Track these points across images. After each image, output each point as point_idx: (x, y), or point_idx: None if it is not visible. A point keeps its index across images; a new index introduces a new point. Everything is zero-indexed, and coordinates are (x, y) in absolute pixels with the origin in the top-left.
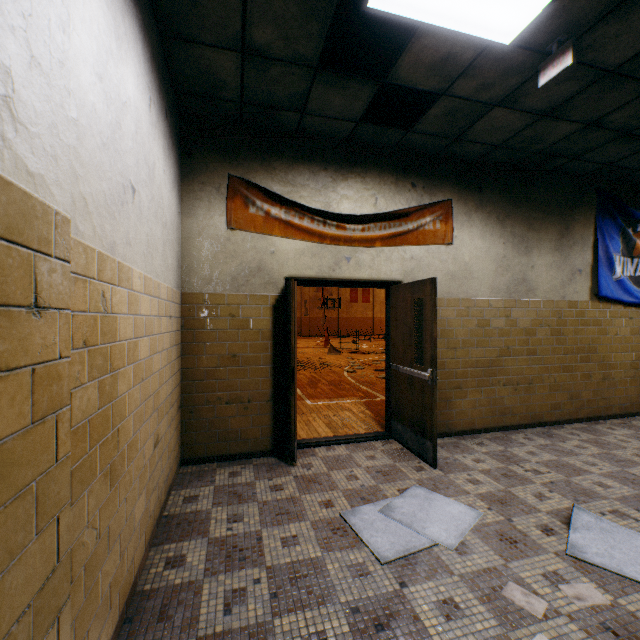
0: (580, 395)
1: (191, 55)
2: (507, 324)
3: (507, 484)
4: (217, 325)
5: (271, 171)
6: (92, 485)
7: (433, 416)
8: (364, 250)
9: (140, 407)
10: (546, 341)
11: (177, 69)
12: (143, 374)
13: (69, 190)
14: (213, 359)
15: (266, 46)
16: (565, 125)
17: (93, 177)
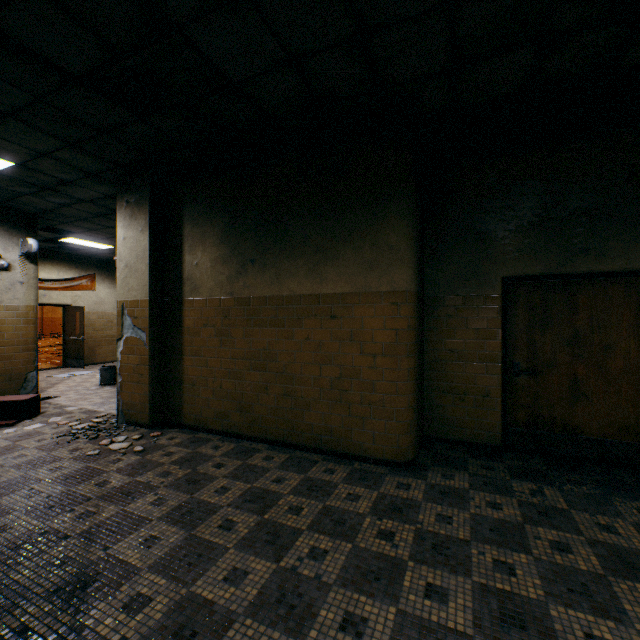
0: None
1: None
2: None
3: None
4: None
5: None
6: None
7: (84, 351)
8: (54, 292)
9: None
10: None
11: None
12: None
13: None
14: None
15: None
16: None
17: None
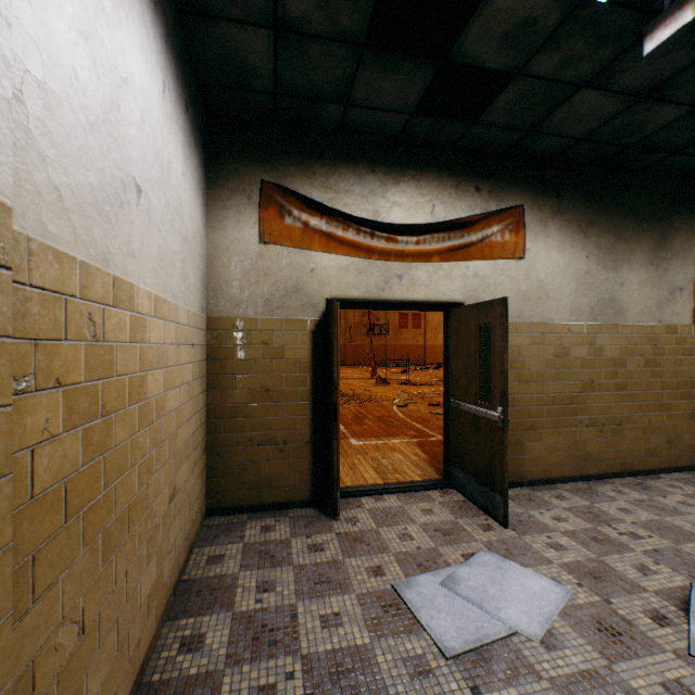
0: (681, 439)
1: (215, 35)
2: (591, 353)
3: (598, 551)
4: (248, 354)
5: (310, 175)
6: (71, 567)
7: (504, 465)
8: (419, 266)
9: (149, 455)
10: (639, 374)
11: (199, 54)
12: (153, 415)
13: (8, 164)
14: (243, 394)
15: (303, 19)
16: (669, 109)
17: (72, 163)
